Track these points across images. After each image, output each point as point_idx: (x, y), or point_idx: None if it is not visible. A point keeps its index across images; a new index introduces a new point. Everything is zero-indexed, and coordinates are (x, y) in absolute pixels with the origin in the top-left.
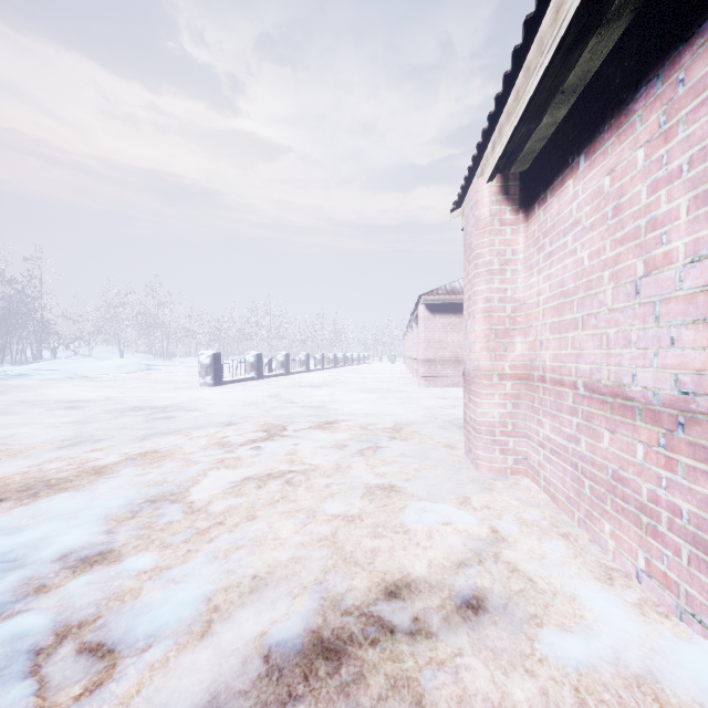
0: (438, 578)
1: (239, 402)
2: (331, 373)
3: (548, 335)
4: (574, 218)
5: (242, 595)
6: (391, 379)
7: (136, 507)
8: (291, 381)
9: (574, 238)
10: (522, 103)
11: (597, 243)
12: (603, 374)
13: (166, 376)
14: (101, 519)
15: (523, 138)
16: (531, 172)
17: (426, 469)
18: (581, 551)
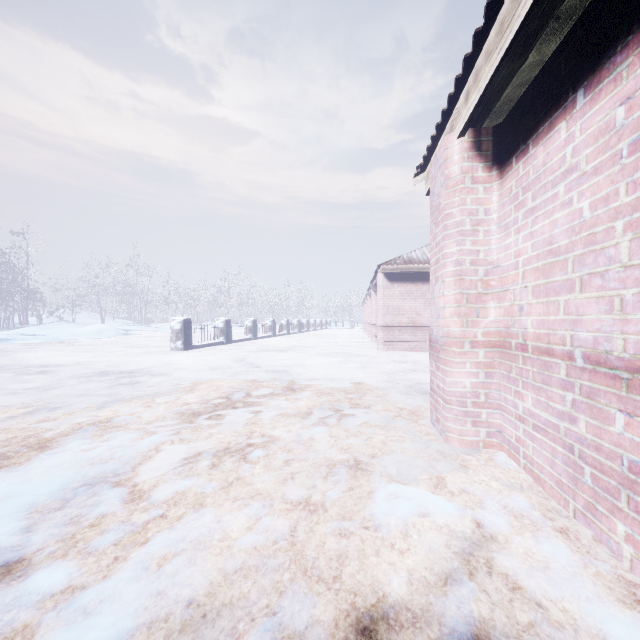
0: (422, 602)
1: (206, 366)
2: (295, 337)
3: (530, 299)
4: (568, 164)
5: (170, 636)
6: (351, 344)
7: (69, 493)
8: (258, 345)
9: (568, 187)
10: (509, 33)
11: (605, 189)
12: (615, 344)
13: (141, 341)
14: (23, 511)
15: (503, 83)
16: (507, 124)
17: (393, 442)
18: (589, 556)
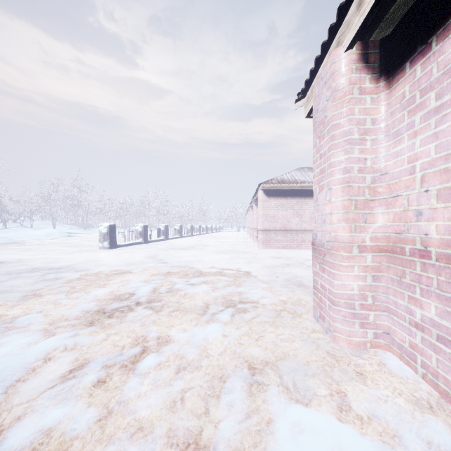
0: None
1: (124, 262)
2: (197, 238)
3: (433, 204)
4: None
5: None
6: (238, 243)
7: None
8: (168, 244)
9: None
10: None
11: None
12: None
13: (79, 241)
14: None
15: None
16: (397, 33)
17: (283, 342)
18: None
